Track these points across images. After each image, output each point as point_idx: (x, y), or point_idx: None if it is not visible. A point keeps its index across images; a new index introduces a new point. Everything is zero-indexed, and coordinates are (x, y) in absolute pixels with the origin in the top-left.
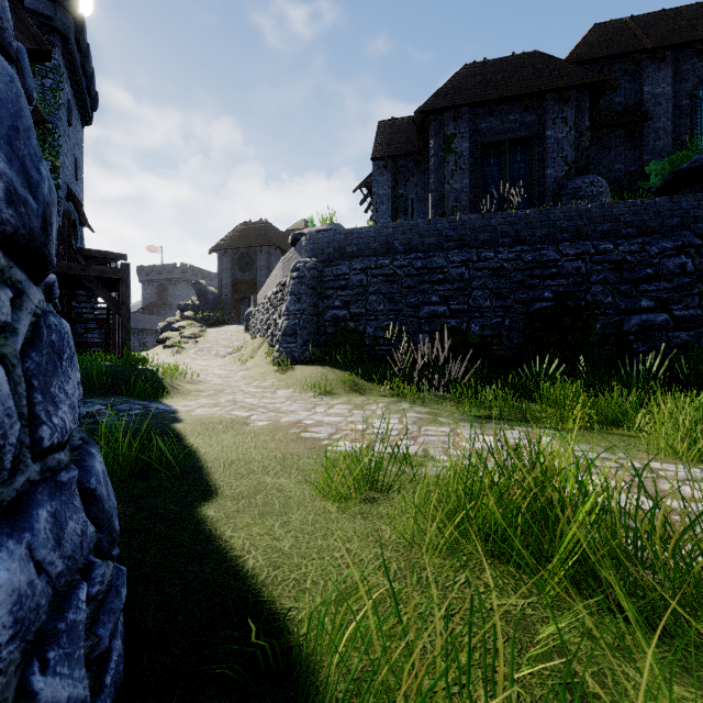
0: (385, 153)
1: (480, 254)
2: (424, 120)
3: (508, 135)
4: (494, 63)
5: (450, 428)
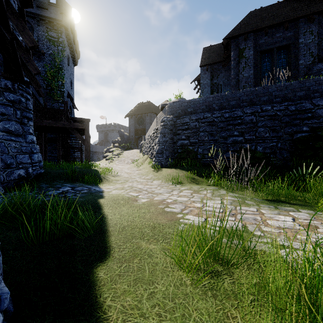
0: (206, 62)
1: (262, 108)
2: (228, 42)
3: (275, 45)
4: (267, 8)
5: (256, 209)
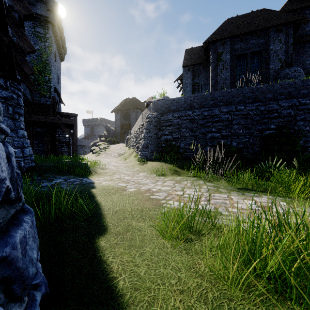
0: (188, 63)
1: (237, 107)
2: (207, 46)
3: (249, 50)
4: (242, 16)
5: (227, 195)
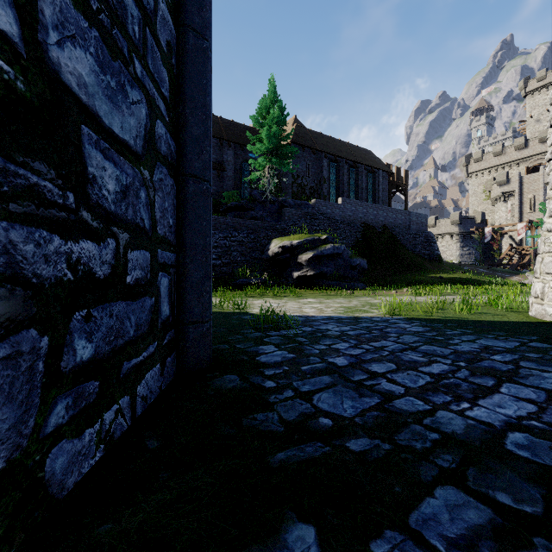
0: None
1: None
2: None
3: None
4: None
5: None
